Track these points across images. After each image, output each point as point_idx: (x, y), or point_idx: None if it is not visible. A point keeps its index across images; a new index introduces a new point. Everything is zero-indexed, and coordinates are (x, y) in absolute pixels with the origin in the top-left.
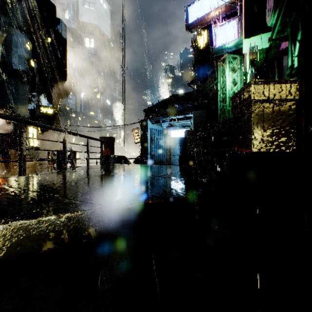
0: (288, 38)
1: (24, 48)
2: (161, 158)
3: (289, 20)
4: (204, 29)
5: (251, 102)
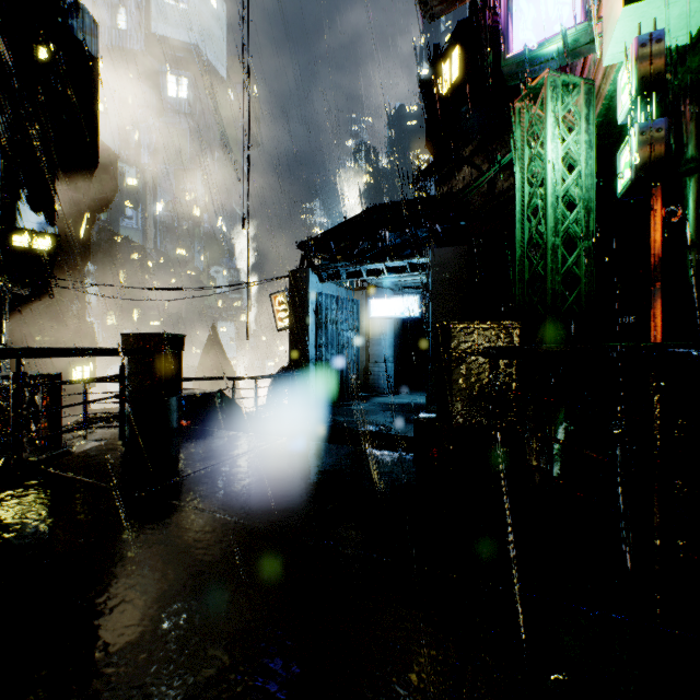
0: None
1: None
2: (345, 371)
3: None
4: (454, 44)
5: None
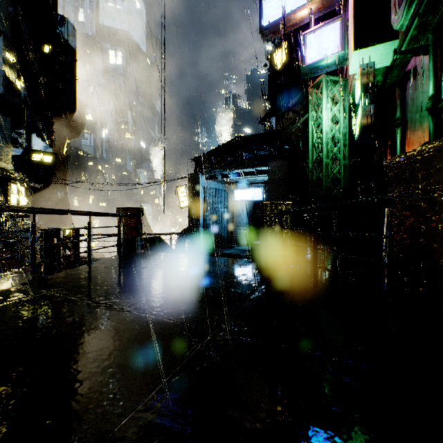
0: (429, 50)
1: (2, 60)
2: (220, 231)
3: (433, 19)
4: (284, 40)
5: None
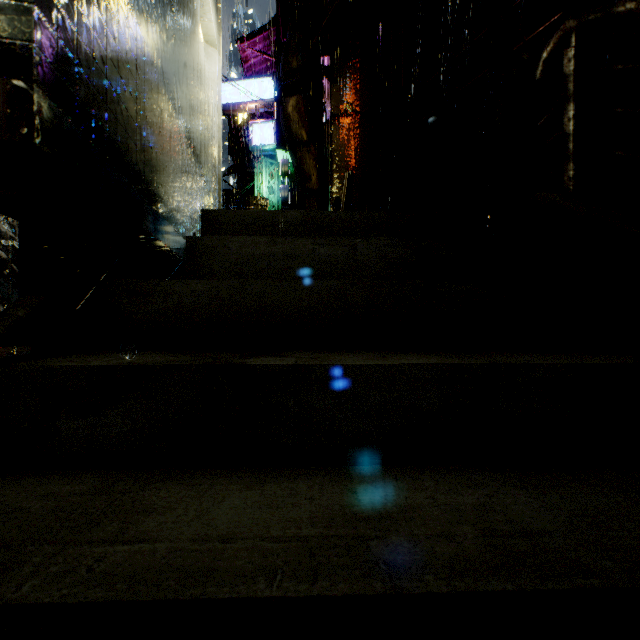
0: None
1: None
2: None
3: None
4: None
5: (250, 204)
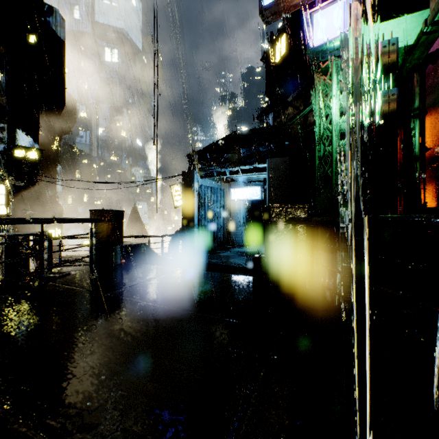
0: None
1: None
2: (216, 232)
3: None
4: (282, 32)
5: None
